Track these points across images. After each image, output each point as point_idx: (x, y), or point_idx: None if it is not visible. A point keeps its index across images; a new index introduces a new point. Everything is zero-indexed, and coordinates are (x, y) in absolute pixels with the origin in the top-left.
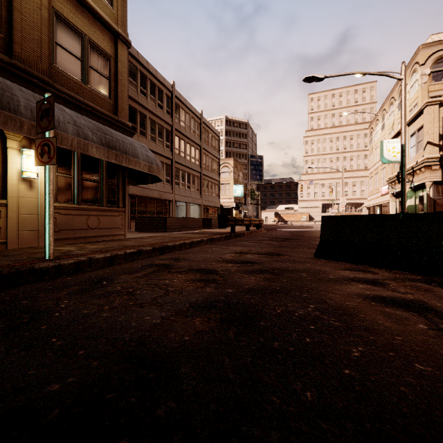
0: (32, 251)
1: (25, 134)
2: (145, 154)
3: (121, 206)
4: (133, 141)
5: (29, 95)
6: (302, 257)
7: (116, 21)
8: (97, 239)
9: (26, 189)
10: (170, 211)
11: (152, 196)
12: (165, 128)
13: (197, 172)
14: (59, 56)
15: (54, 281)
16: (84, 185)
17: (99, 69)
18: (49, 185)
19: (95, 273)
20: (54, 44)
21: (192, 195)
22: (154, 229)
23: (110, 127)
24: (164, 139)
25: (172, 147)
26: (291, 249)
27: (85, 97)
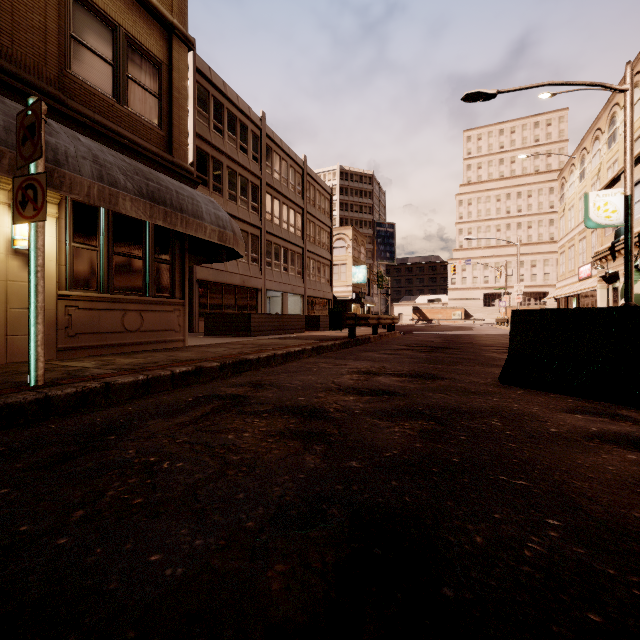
0: (22, 369)
1: (4, 173)
2: (213, 214)
3: (178, 296)
4: (194, 193)
5: (16, 110)
6: (476, 383)
7: (170, 7)
8: (139, 348)
9: (20, 268)
10: (258, 305)
11: (231, 282)
12: (251, 182)
13: (298, 246)
14: (76, 57)
15: (20, 432)
16: (117, 262)
17: (142, 81)
18: (36, 257)
19: (106, 413)
20: (68, 38)
21: (290, 281)
22: (233, 332)
23: (160, 171)
24: (249, 198)
25: (260, 210)
26: (451, 366)
27: (120, 125)
